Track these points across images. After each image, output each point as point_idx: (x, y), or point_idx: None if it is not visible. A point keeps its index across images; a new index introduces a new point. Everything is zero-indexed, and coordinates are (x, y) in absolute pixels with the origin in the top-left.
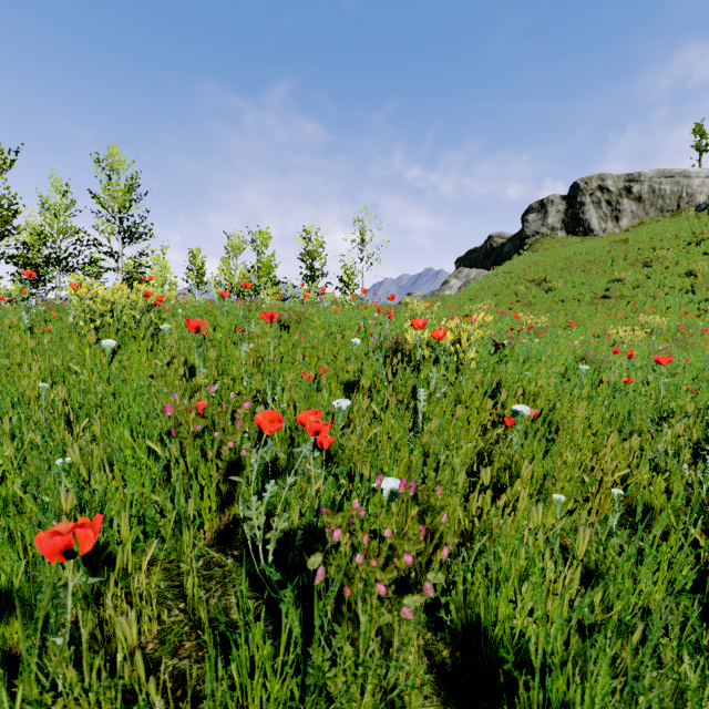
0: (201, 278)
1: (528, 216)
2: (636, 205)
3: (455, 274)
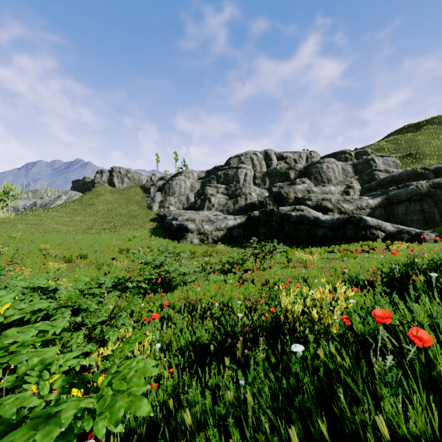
0: None
1: (97, 175)
2: (128, 180)
3: (65, 193)
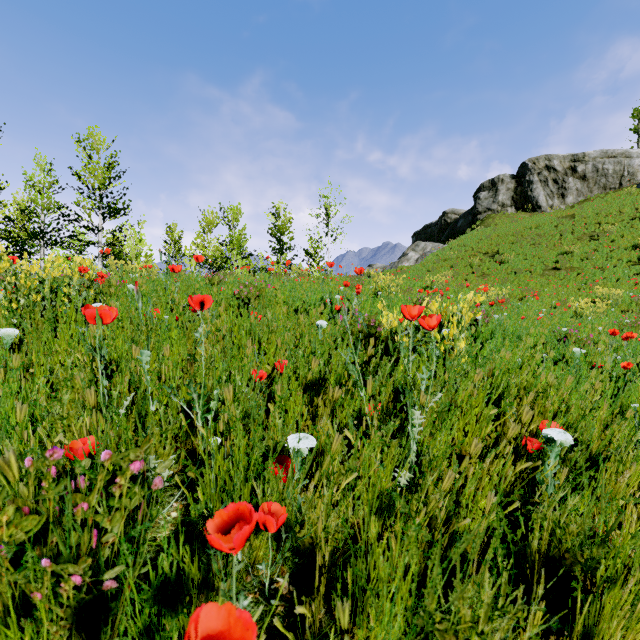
0: (177, 251)
1: (480, 194)
2: (581, 183)
3: (413, 247)
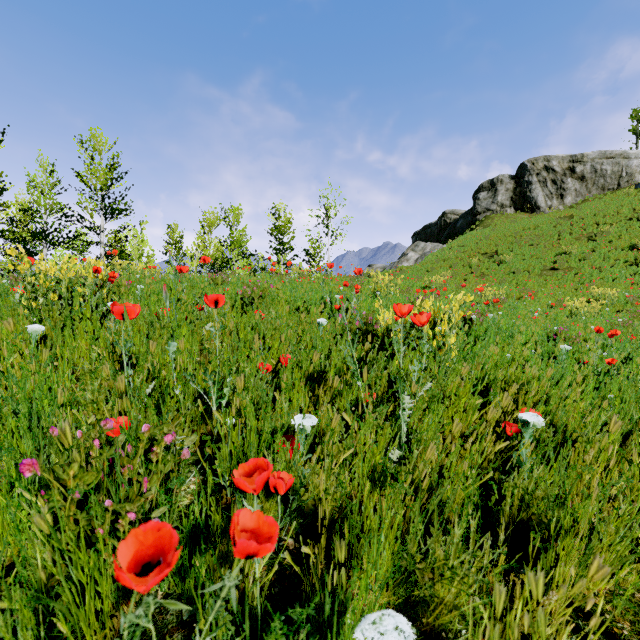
0: (178, 251)
1: (480, 194)
2: (579, 184)
3: (412, 247)
